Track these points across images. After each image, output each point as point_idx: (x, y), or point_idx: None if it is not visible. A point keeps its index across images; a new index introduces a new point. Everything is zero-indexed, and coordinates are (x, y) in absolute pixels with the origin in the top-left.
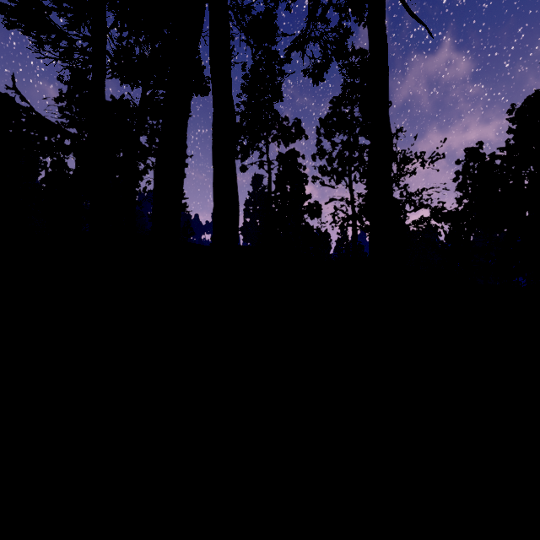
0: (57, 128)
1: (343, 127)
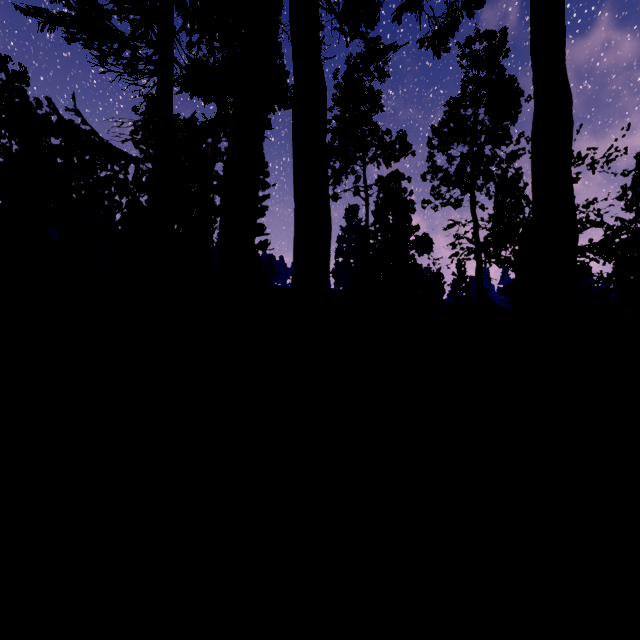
0: (121, 153)
1: (464, 135)
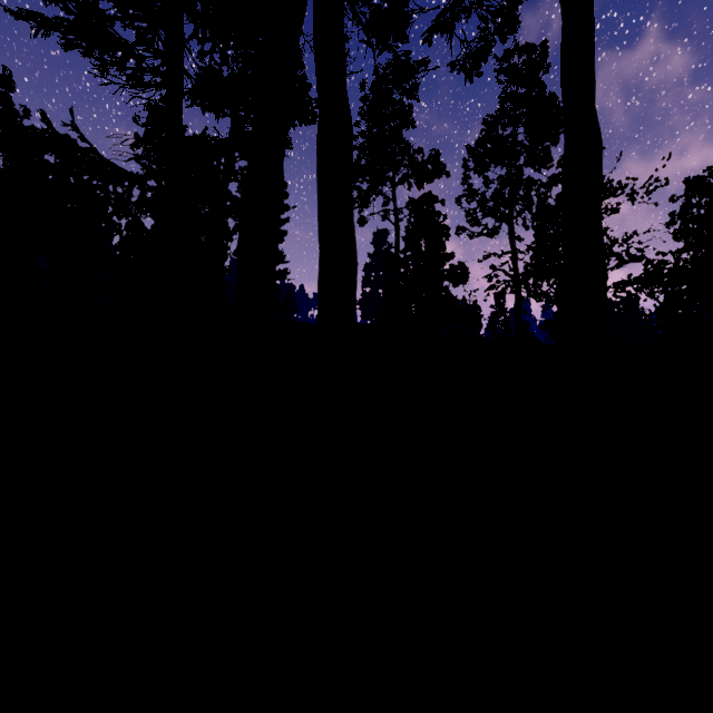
0: (124, 174)
1: (502, 156)
